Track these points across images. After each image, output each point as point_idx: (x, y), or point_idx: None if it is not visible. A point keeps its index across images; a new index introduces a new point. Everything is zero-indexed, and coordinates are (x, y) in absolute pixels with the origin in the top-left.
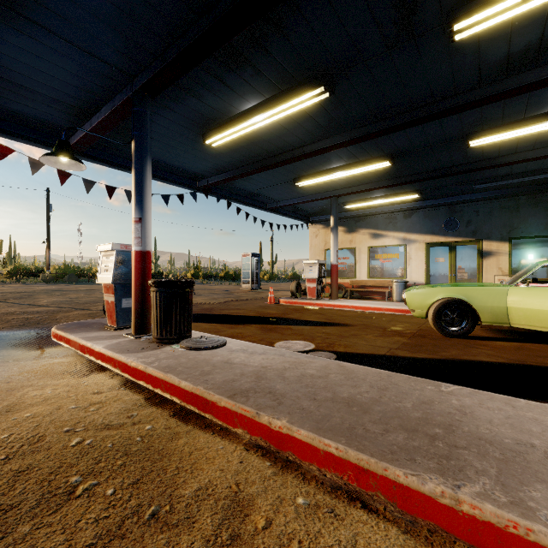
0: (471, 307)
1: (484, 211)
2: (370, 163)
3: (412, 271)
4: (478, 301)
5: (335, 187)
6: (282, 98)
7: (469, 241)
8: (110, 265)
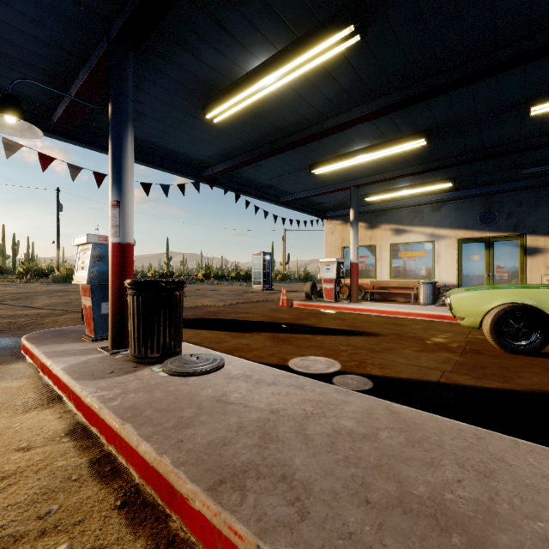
0: (544, 316)
1: (528, 201)
2: (400, 142)
3: (441, 271)
4: None
5: (355, 176)
6: (298, 48)
7: (510, 236)
8: (87, 261)
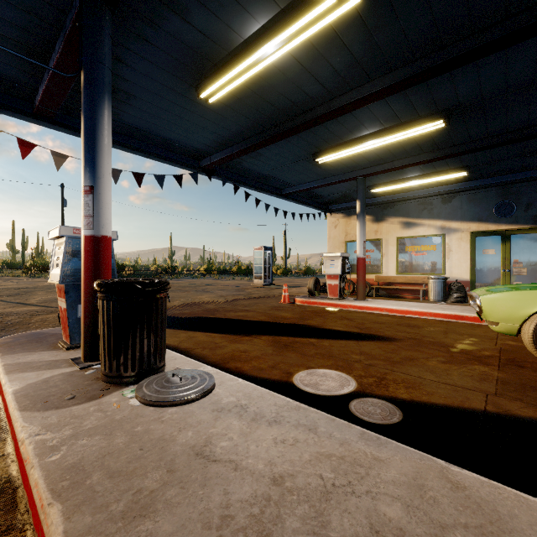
0: None
1: None
2: (415, 124)
3: (452, 266)
4: None
5: (362, 165)
6: (304, 3)
7: (529, 229)
8: (61, 257)
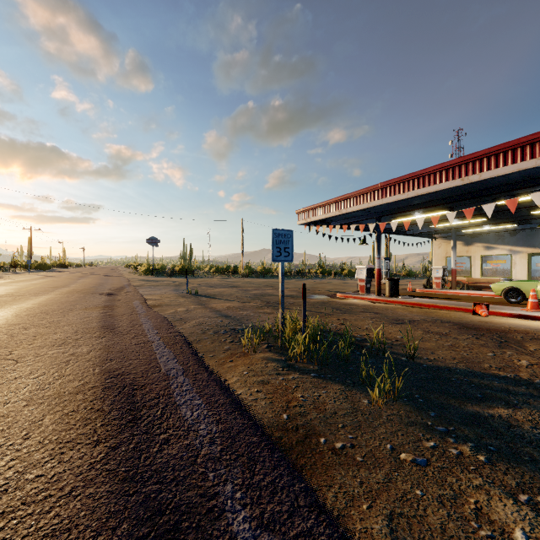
0: (522, 291)
1: None
2: (475, 219)
3: (516, 273)
4: (524, 288)
5: (454, 224)
6: (431, 211)
7: None
8: (363, 272)
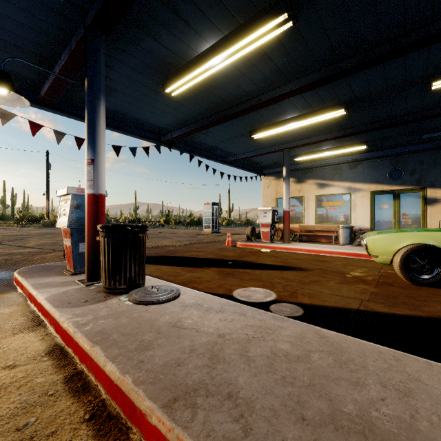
0: None
1: (428, 160)
2: (324, 112)
3: (357, 217)
4: None
5: (287, 140)
6: (240, 33)
7: (413, 189)
8: (67, 209)
